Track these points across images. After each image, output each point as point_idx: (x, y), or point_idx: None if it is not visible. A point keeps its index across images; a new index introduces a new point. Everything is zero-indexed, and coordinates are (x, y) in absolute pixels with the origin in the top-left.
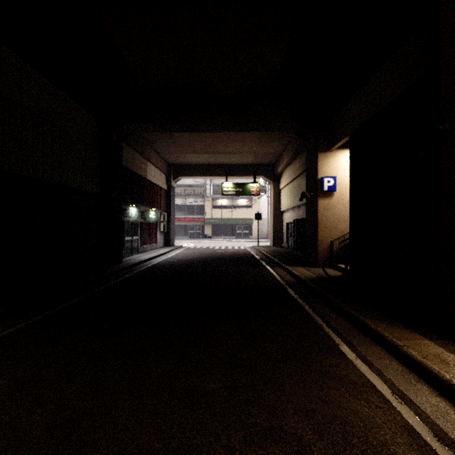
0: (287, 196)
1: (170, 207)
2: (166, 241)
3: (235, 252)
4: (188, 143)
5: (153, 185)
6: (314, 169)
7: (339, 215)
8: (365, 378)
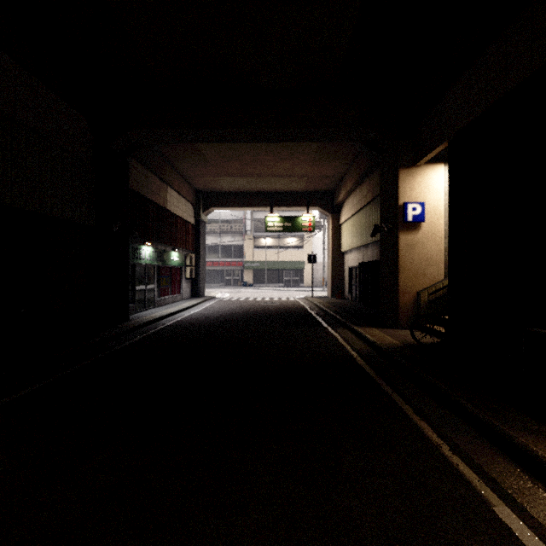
0: (350, 232)
1: (200, 247)
2: (194, 290)
3: (283, 304)
4: (221, 161)
5: (175, 218)
6: (393, 192)
7: (428, 256)
8: None
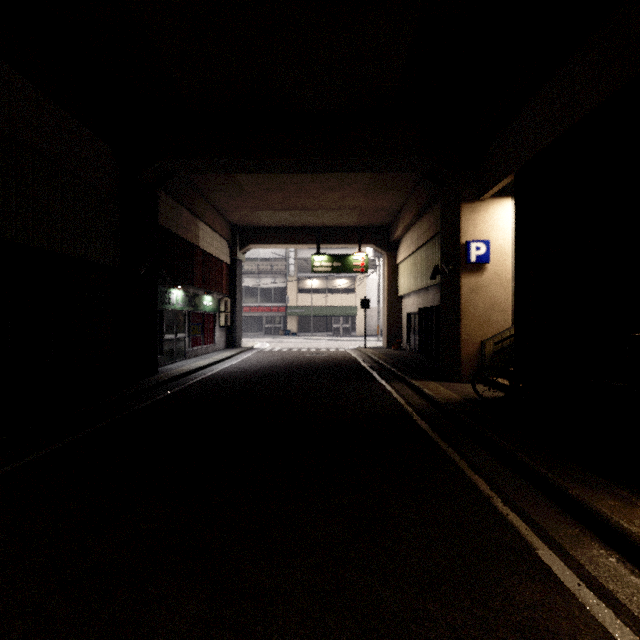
0: (409, 273)
1: (236, 291)
2: (229, 340)
3: (331, 356)
4: (261, 193)
5: (208, 257)
6: (455, 229)
7: (494, 301)
8: None
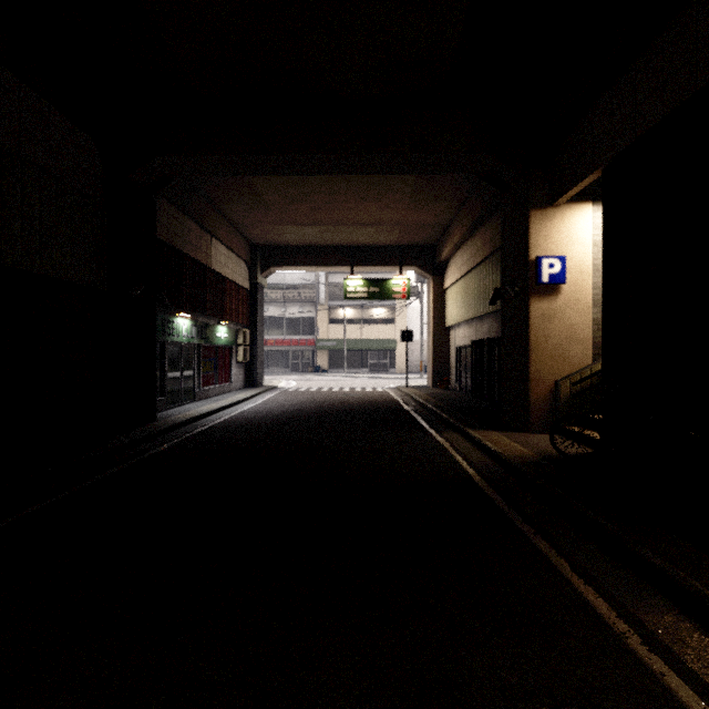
0: (458, 300)
1: (256, 320)
2: (249, 378)
3: (368, 397)
4: (284, 204)
5: (223, 281)
6: (522, 242)
7: (571, 331)
8: None
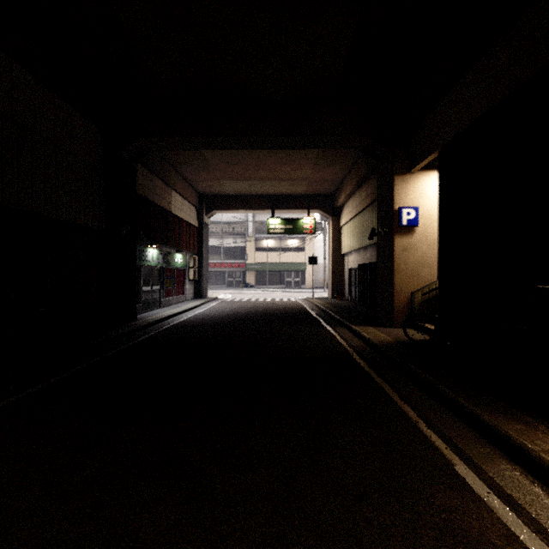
0: (350, 235)
1: (203, 249)
2: (197, 291)
3: (284, 305)
4: (224, 166)
5: (179, 221)
6: (389, 197)
7: (422, 258)
8: (517, 541)
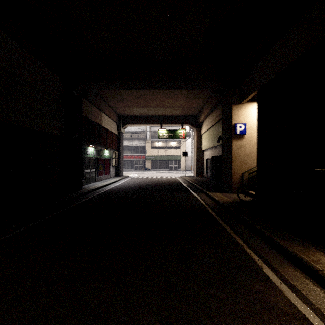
0: (207, 139)
1: (120, 148)
2: (117, 172)
3: (168, 180)
4: (133, 99)
5: (107, 131)
6: (229, 117)
7: (248, 153)
8: (294, 307)
